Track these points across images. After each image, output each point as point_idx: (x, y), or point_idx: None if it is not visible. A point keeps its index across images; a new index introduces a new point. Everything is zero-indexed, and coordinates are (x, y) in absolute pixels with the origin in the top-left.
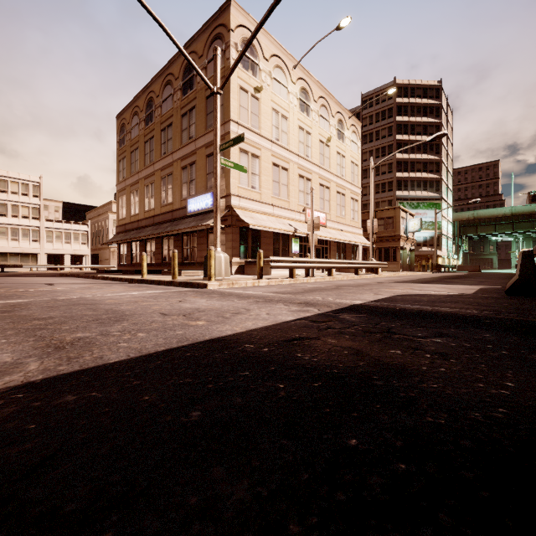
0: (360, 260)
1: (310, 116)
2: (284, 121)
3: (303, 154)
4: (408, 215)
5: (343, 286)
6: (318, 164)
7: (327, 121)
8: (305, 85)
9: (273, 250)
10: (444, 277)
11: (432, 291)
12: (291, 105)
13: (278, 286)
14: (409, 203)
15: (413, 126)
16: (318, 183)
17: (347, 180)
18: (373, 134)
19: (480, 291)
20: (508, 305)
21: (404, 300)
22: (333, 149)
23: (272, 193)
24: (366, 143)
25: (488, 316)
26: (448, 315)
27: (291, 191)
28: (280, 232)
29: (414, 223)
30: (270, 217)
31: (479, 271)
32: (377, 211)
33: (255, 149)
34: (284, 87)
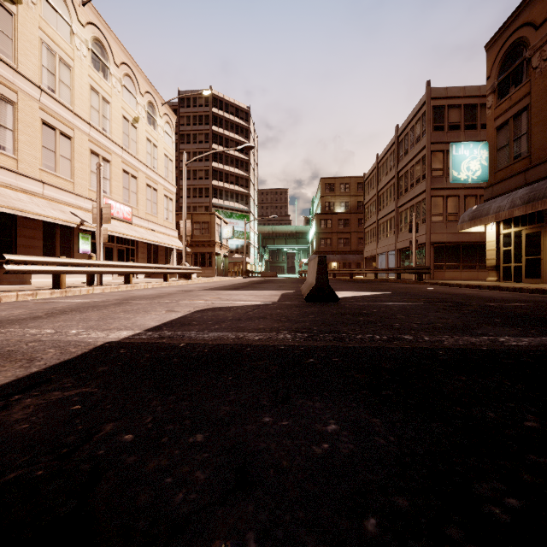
0: (175, 264)
1: (109, 81)
2: (64, 69)
3: (98, 125)
4: (222, 222)
5: (135, 298)
6: (121, 145)
7: (134, 97)
8: (101, 36)
9: (43, 248)
10: (252, 282)
11: (240, 300)
12: (77, 52)
13: (6, 306)
14: (224, 211)
15: (227, 140)
16: (121, 169)
17: (159, 174)
18: (191, 136)
19: (283, 298)
20: (314, 317)
21: (203, 320)
22: (142, 133)
23: (42, 164)
24: (184, 143)
25: (307, 346)
26: (257, 352)
27: (77, 169)
28: (53, 221)
29: (227, 230)
30: (37, 198)
31: (276, 276)
32: (193, 214)
33: (3, 87)
34: (64, 21)
